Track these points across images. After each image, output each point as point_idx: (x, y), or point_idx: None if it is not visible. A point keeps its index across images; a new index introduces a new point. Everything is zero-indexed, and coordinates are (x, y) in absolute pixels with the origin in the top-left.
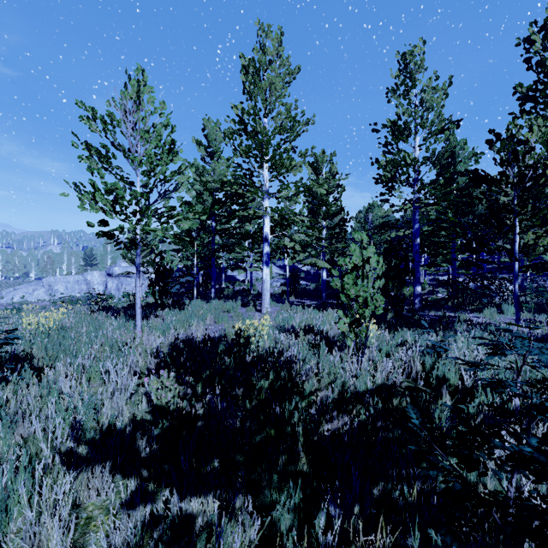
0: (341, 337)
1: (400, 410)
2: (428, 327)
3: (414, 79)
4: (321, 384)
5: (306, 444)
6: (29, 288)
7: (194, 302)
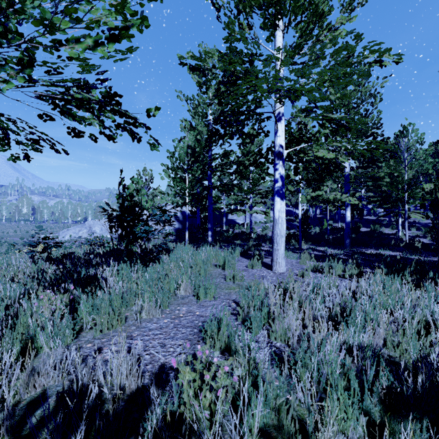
0: None
1: None
2: None
3: None
4: None
5: None
6: (76, 229)
7: (179, 250)
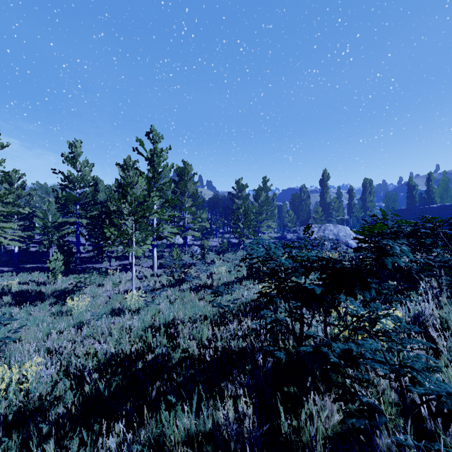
0: (47, 281)
1: (69, 290)
2: (81, 272)
3: (77, 159)
4: (50, 290)
5: (53, 295)
6: None
7: None
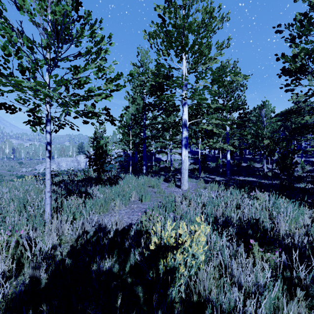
0: None
1: None
2: None
3: None
4: None
5: None
6: None
7: (127, 178)
